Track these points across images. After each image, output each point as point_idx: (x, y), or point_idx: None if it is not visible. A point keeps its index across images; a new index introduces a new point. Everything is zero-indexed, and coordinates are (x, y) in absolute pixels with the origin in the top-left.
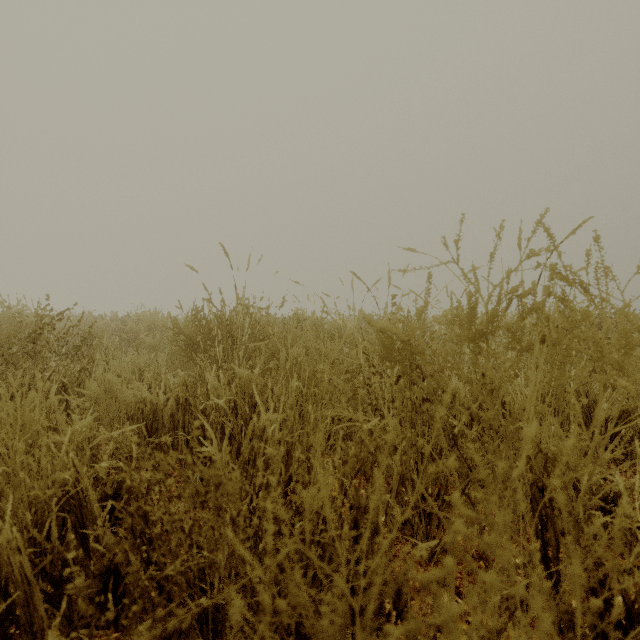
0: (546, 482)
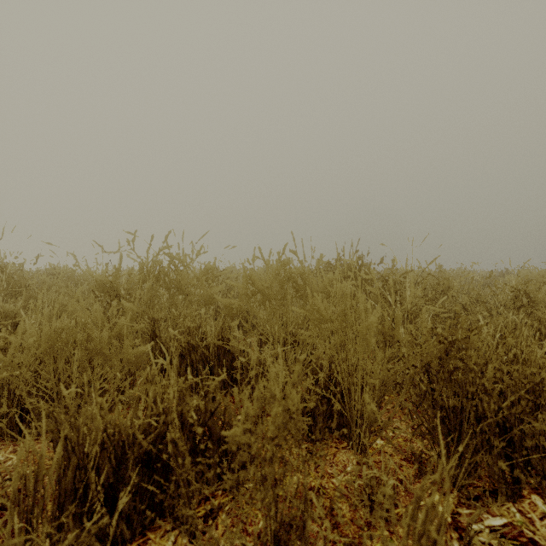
0: (154, 328)
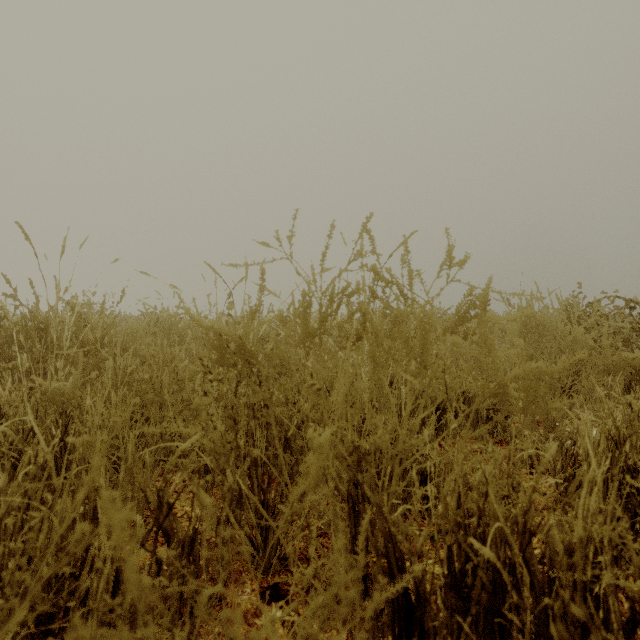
0: (358, 478)
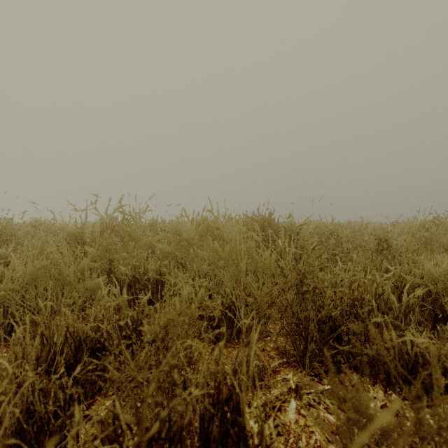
0: (110, 266)
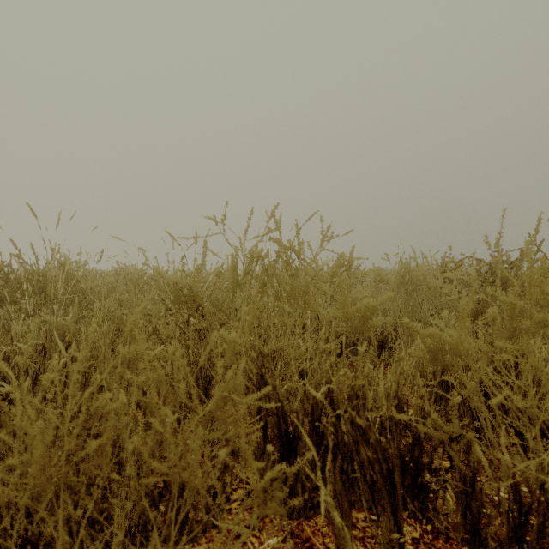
0: (262, 370)
